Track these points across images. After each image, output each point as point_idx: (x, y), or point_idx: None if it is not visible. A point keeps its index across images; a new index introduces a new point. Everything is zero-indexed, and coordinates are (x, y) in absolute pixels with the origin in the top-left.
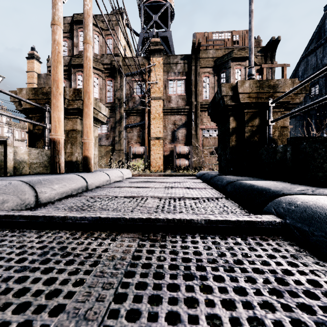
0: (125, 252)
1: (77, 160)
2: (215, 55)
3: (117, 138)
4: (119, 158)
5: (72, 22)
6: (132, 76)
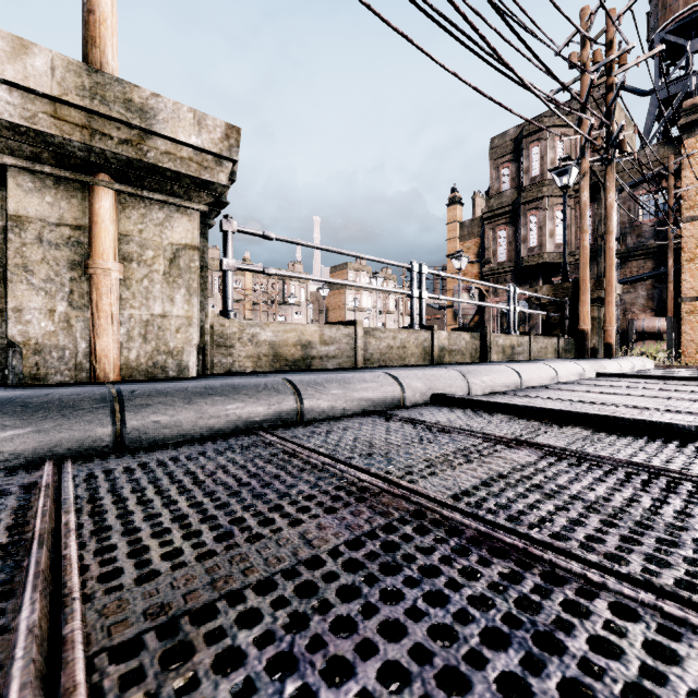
0: (694, 383)
1: (595, 346)
2: None
3: None
4: None
5: (520, 139)
6: (634, 187)
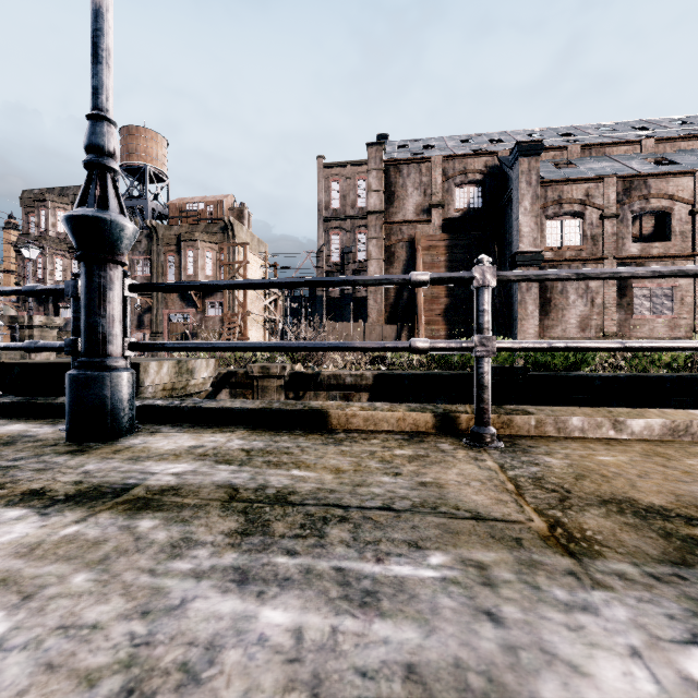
0: None
1: None
2: (177, 233)
3: None
4: None
5: (34, 201)
6: None
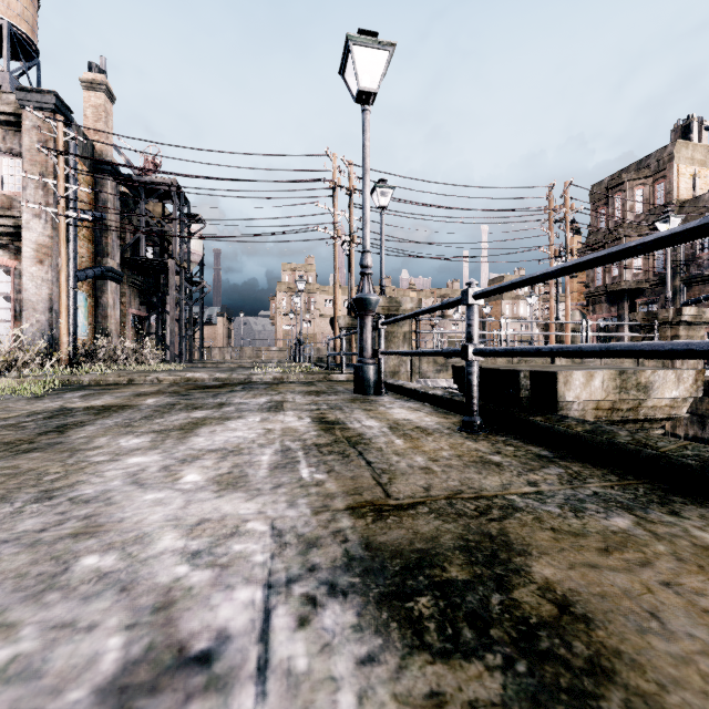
0: None
1: None
2: None
3: None
4: None
5: (607, 190)
6: None
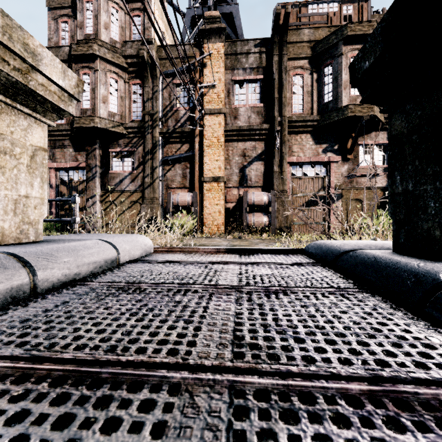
0: None
1: None
2: (313, 38)
3: (148, 180)
4: (152, 212)
5: None
6: (173, 76)
